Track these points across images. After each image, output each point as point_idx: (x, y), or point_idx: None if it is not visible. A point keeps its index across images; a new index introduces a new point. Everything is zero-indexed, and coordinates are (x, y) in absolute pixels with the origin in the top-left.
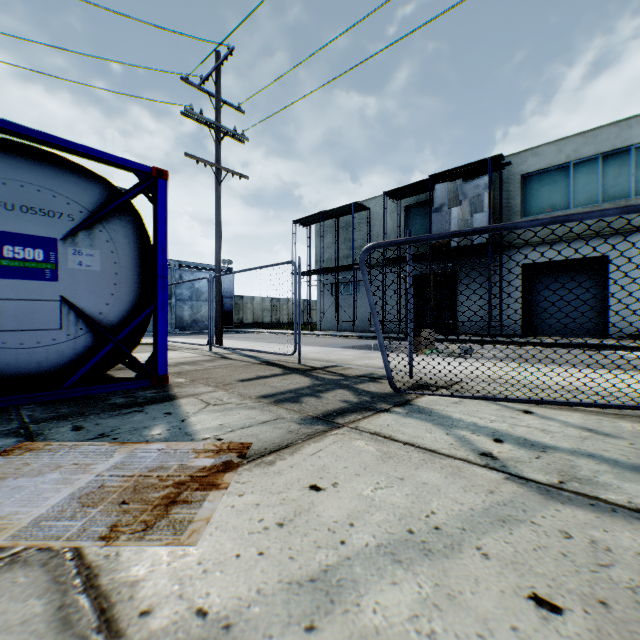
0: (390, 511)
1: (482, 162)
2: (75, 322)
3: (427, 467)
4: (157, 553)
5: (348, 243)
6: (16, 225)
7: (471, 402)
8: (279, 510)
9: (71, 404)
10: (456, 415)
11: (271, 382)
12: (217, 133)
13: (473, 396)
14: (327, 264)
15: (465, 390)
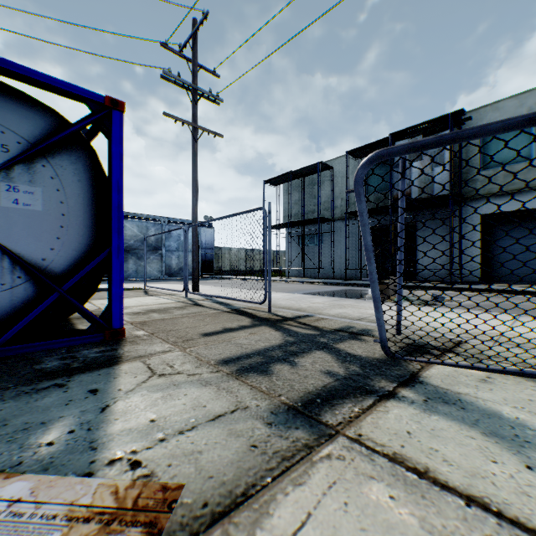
0: None
1: (442, 118)
2: (10, 269)
3: None
4: None
5: (313, 199)
6: None
7: (505, 380)
8: None
9: None
10: (505, 410)
11: (237, 337)
12: (194, 95)
13: (504, 370)
14: (294, 218)
15: (479, 356)
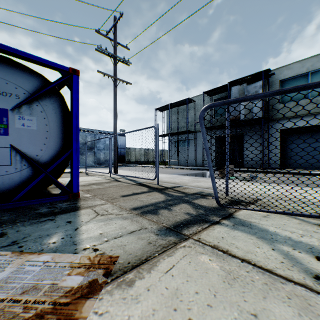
0: None
1: (258, 73)
2: (20, 161)
3: (273, 295)
4: None
5: (184, 120)
6: None
7: (275, 216)
8: None
9: (13, 212)
10: (270, 228)
11: (140, 197)
12: (114, 60)
13: (276, 211)
14: (173, 131)
15: (266, 205)
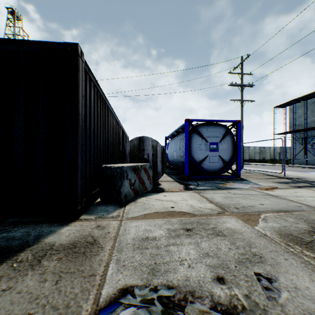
0: (312, 195)
1: None
2: (220, 161)
3: None
4: (269, 192)
5: (314, 113)
6: (212, 141)
7: None
8: (288, 192)
9: (223, 179)
10: None
11: (275, 179)
12: (241, 87)
13: None
14: (297, 127)
15: None
